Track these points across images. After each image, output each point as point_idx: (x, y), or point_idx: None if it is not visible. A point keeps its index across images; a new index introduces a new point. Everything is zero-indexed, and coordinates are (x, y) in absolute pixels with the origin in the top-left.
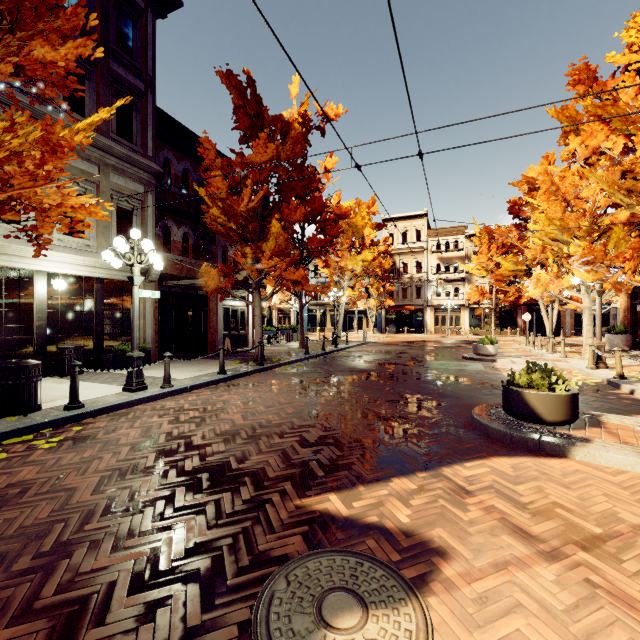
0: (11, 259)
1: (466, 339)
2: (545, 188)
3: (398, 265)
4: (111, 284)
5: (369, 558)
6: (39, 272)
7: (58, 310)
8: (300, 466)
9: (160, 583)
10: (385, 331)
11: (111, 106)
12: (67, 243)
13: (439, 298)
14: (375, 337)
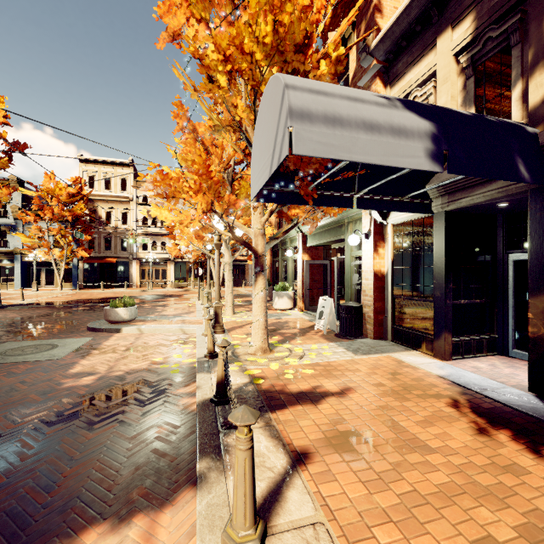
0: None
1: (163, 293)
2: (182, 124)
3: (100, 213)
4: None
5: None
6: None
7: None
8: None
9: None
10: (83, 286)
11: None
12: None
13: (146, 251)
14: (54, 295)
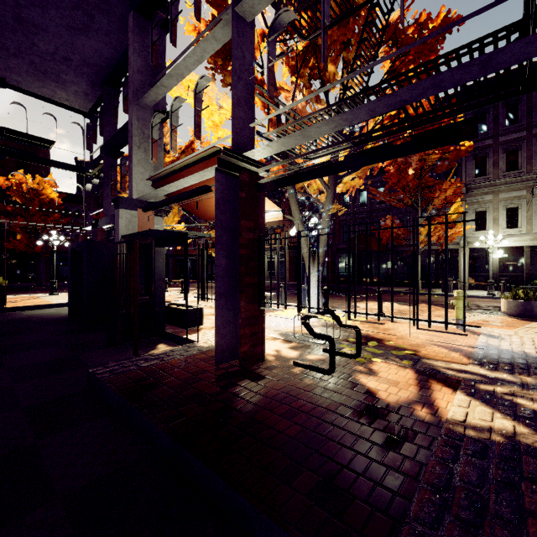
0: (480, 245)
1: None
2: None
3: None
4: (536, 248)
5: (407, 304)
6: (493, 247)
7: (503, 263)
8: (440, 304)
9: (398, 301)
10: None
11: (536, 152)
12: (508, 232)
13: None
14: None
